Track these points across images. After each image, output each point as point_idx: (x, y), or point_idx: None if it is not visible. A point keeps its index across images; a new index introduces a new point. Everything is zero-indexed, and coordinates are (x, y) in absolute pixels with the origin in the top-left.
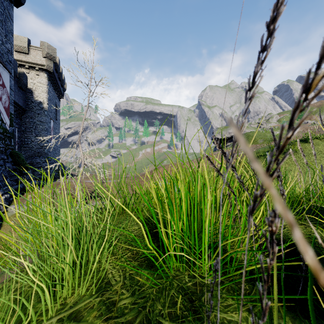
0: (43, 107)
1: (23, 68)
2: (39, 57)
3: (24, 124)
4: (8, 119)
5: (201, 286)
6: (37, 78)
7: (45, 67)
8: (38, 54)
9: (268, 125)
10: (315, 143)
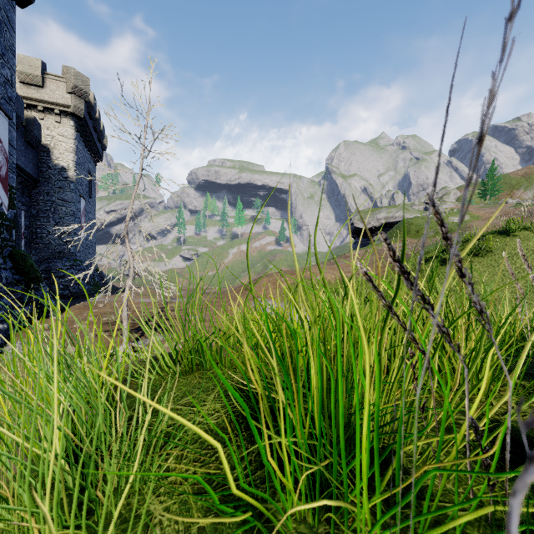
0: (68, 175)
1: (33, 110)
2: (60, 92)
3: (35, 204)
4: (7, 196)
5: None
6: (57, 127)
7: (71, 109)
8: (59, 87)
9: (441, 207)
10: (522, 236)
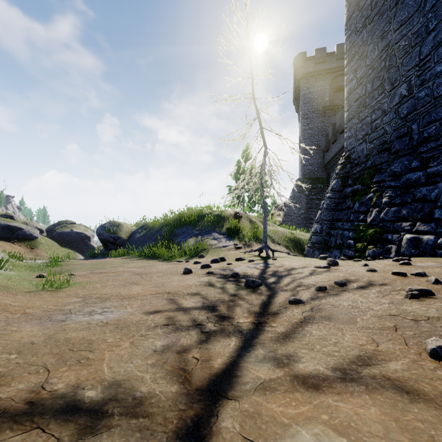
0: None
1: None
2: None
3: None
4: None
5: None
6: None
7: None
8: None
9: None
10: None
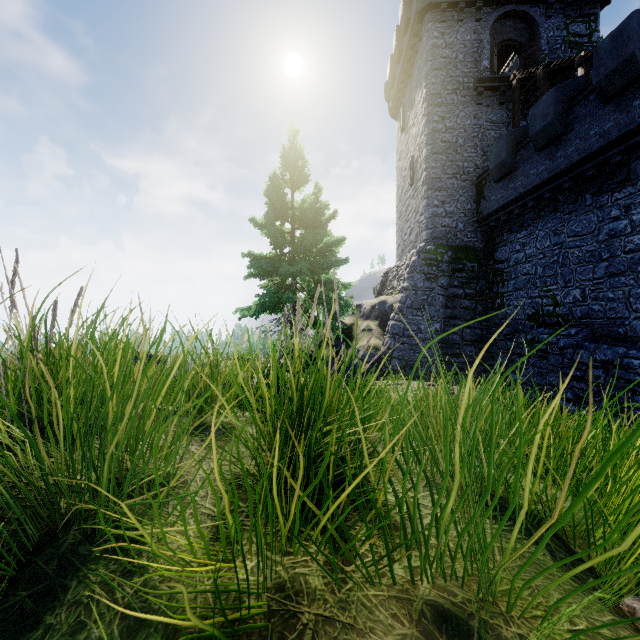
0: None
1: None
2: None
3: None
4: None
5: None
6: None
7: None
8: None
9: None
10: None
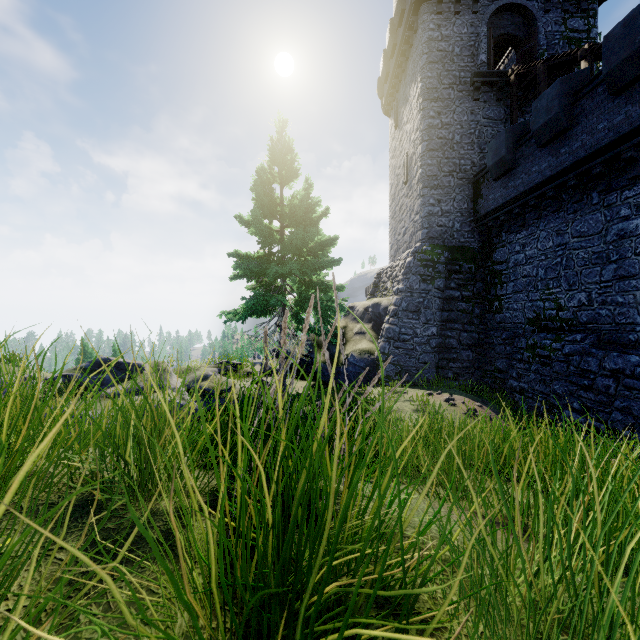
0: None
1: None
2: None
3: None
4: None
5: None
6: None
7: None
8: None
9: None
10: None
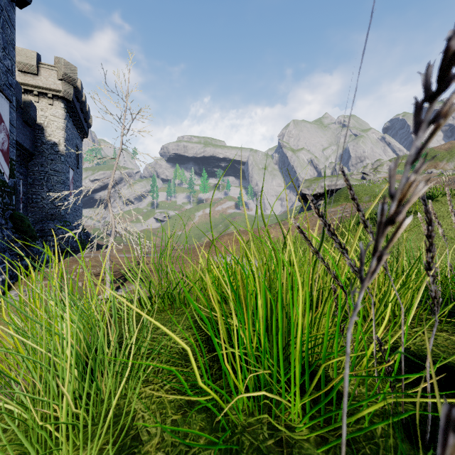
0: (59, 150)
1: (29, 94)
2: (52, 79)
3: (31, 174)
4: (8, 167)
5: (289, 447)
6: (50, 109)
7: (62, 93)
8: (51, 75)
9: (376, 176)
10: (443, 201)
